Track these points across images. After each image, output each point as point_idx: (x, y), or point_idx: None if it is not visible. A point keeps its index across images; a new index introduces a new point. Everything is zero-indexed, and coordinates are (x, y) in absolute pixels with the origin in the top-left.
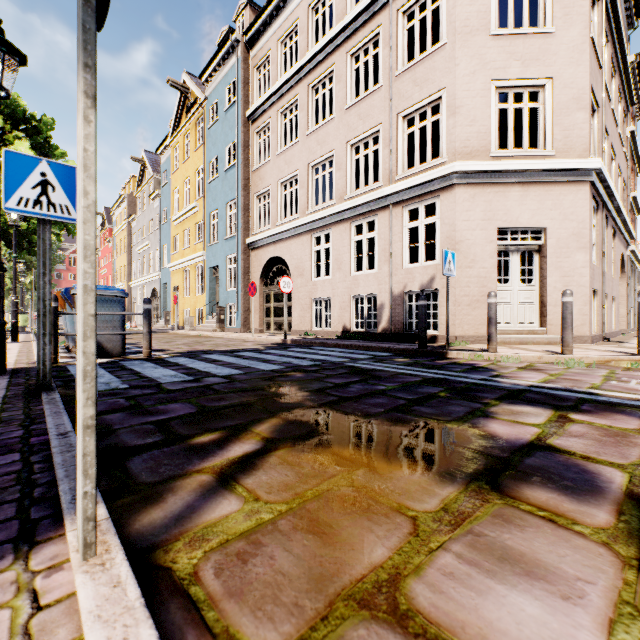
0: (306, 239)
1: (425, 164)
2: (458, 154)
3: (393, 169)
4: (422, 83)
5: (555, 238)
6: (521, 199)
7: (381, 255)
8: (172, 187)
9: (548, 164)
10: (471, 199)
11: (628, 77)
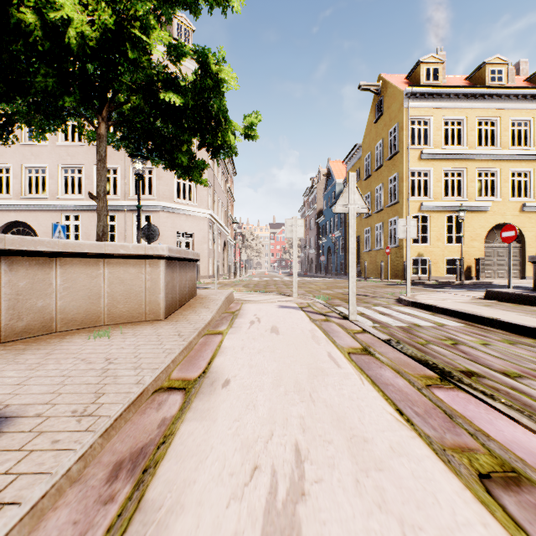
0: (56, 215)
1: (146, 196)
2: (161, 197)
3: (127, 192)
4: None
5: (197, 238)
6: (186, 221)
7: (120, 235)
8: None
9: (195, 209)
10: (167, 218)
11: (226, 166)
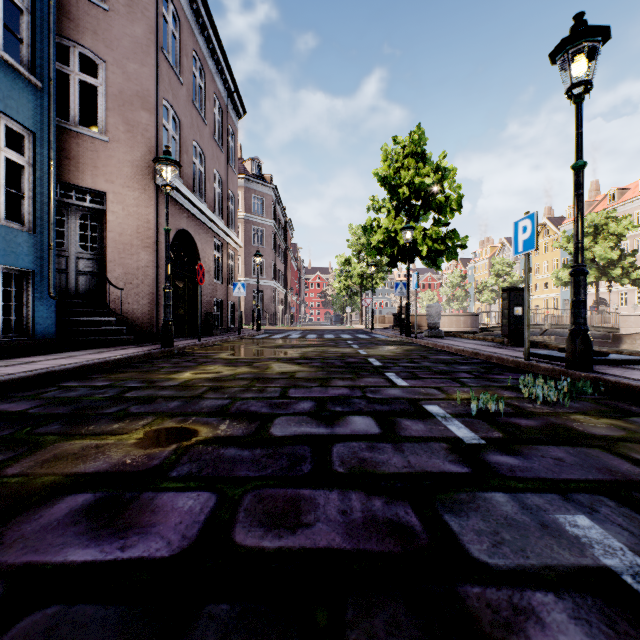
0: (615, 293)
1: None
2: None
3: None
4: None
5: None
6: None
7: None
8: (533, 262)
9: None
10: None
11: None
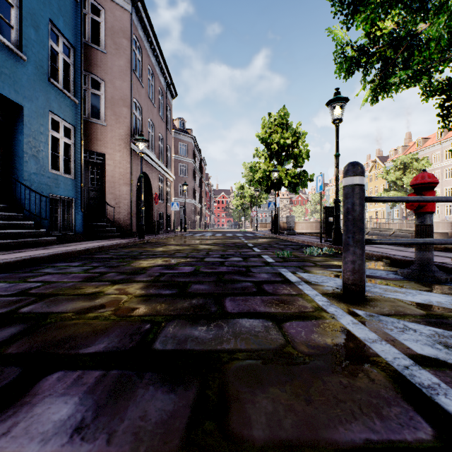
0: None
1: None
2: None
3: None
4: (448, 184)
5: None
6: None
7: (439, 213)
8: (368, 187)
9: None
10: None
11: None
